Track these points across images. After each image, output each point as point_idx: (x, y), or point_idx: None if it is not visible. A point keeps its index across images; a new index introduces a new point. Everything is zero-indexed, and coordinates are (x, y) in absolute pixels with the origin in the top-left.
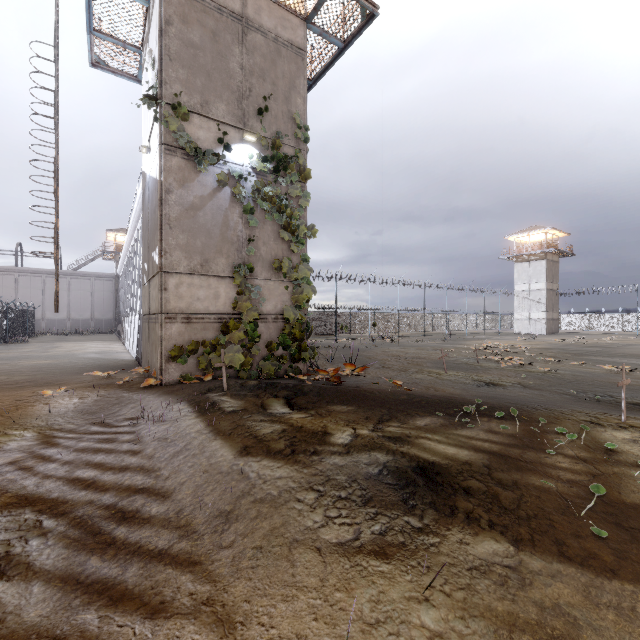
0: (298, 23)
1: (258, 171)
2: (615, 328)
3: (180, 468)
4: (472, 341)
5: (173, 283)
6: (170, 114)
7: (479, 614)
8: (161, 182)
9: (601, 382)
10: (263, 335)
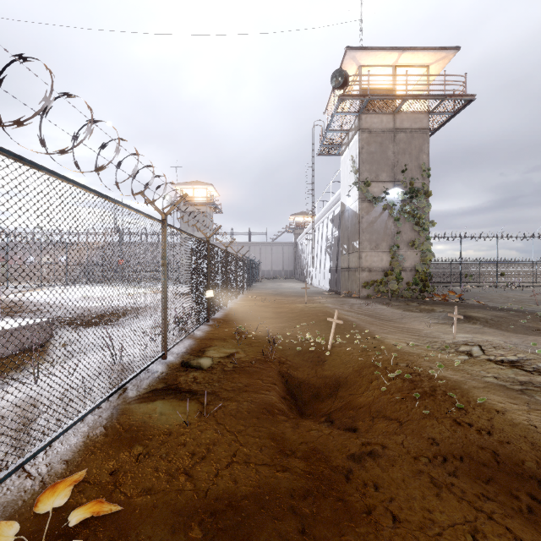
0: (423, 116)
1: (401, 199)
2: None
3: (384, 312)
4: None
5: (364, 255)
6: (363, 186)
7: (462, 330)
8: (359, 214)
9: None
10: (404, 278)
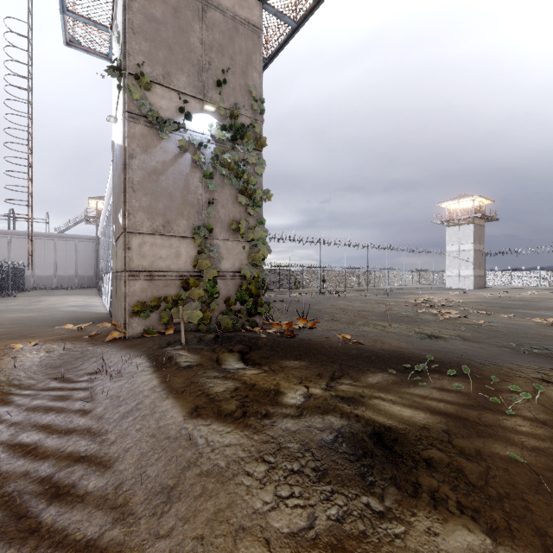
0: (254, 3)
1: (217, 139)
2: (534, 284)
3: (127, 431)
4: (410, 295)
5: (136, 243)
6: (133, 84)
7: None
8: (125, 148)
9: (533, 334)
10: (222, 291)
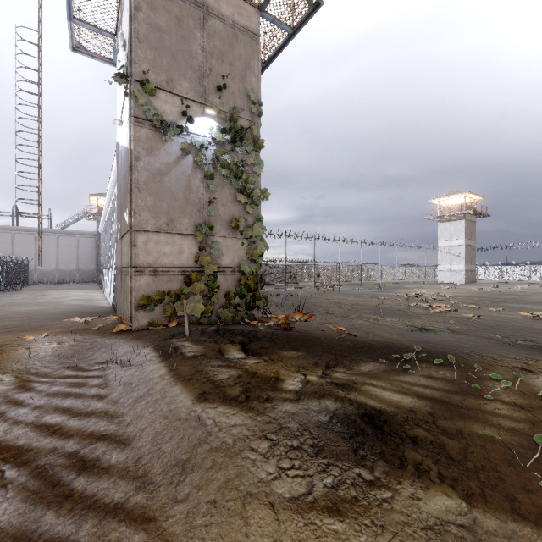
0: (253, 11)
1: (217, 141)
2: (524, 278)
3: (142, 414)
4: (402, 290)
5: (142, 240)
6: (139, 90)
7: None
8: (131, 150)
9: (520, 327)
10: (222, 286)
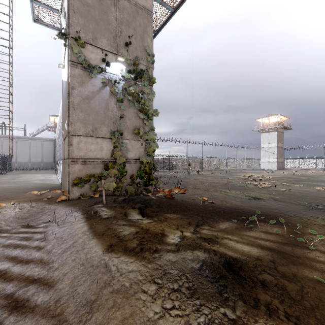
0: None
1: (125, 78)
2: (312, 166)
3: (66, 261)
4: (240, 173)
5: (76, 141)
6: (74, 43)
7: None
8: (68, 83)
9: (316, 197)
10: (128, 171)
